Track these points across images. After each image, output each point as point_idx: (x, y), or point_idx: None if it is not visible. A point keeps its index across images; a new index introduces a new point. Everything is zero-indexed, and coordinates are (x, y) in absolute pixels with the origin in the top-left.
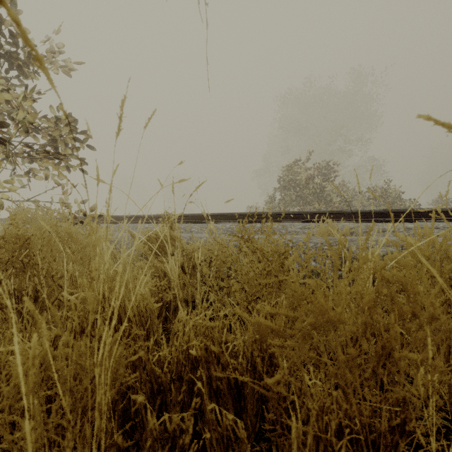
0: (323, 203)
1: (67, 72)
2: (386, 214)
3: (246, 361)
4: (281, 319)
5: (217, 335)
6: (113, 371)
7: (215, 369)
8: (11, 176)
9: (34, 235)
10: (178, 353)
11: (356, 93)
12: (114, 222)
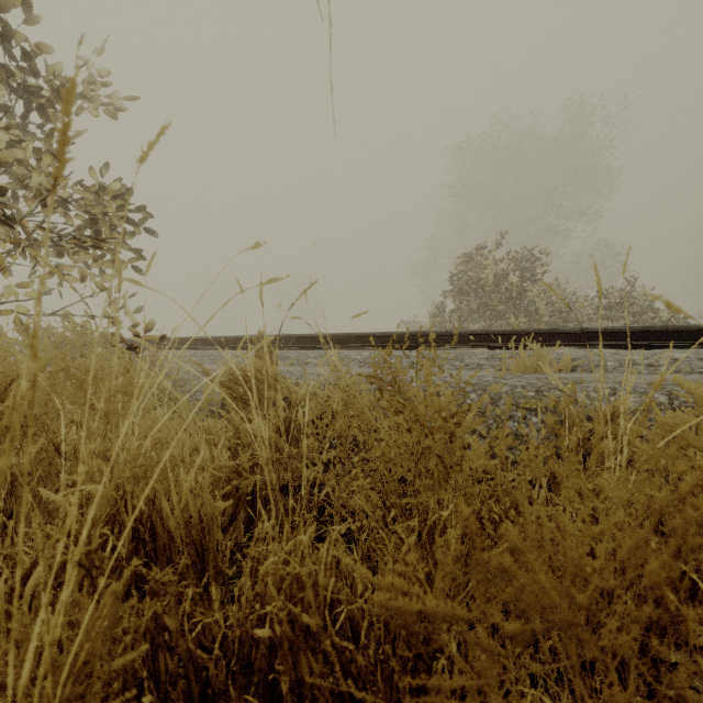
0: (524, 315)
1: (111, 111)
2: (633, 334)
3: (375, 643)
4: (443, 584)
5: (322, 578)
6: (77, 689)
7: (309, 662)
8: (30, 277)
9: (20, 376)
10: (242, 618)
11: (577, 138)
12: (188, 348)
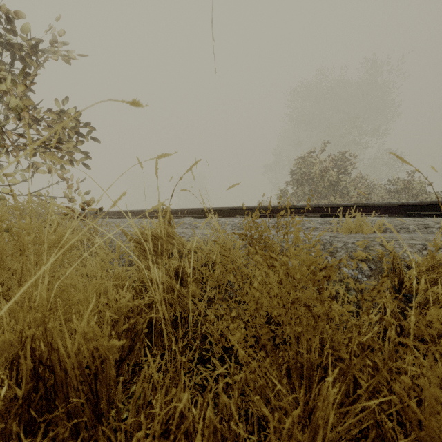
0: (339, 196)
1: (66, 59)
2: (423, 207)
3: None
4: None
5: (199, 440)
6: None
7: None
8: (16, 171)
9: None
10: None
11: (372, 83)
12: (119, 217)
